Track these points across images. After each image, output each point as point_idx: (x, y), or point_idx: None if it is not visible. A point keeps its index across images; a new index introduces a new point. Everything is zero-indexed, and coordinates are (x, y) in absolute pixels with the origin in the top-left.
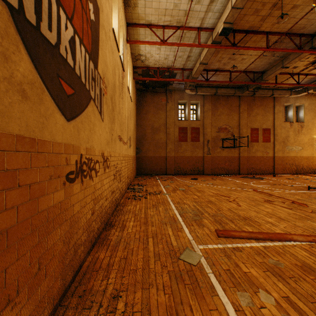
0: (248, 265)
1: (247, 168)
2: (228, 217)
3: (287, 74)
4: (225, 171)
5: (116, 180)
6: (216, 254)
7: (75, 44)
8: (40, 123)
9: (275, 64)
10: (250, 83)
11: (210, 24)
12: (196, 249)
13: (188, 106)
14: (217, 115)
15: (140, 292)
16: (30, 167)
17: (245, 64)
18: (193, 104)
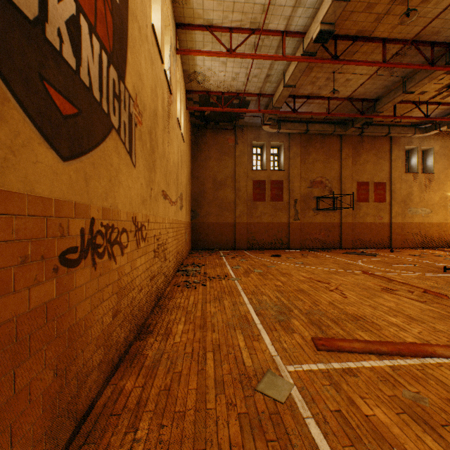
0: (370, 402)
1: (352, 240)
2: (330, 317)
3: (411, 103)
4: (320, 243)
5: (159, 259)
6: (315, 381)
7: (80, 30)
8: None
9: (393, 89)
10: (357, 115)
11: (300, 27)
12: (283, 372)
13: (266, 150)
14: (309, 163)
15: None
16: None
17: (350, 88)
18: (274, 147)
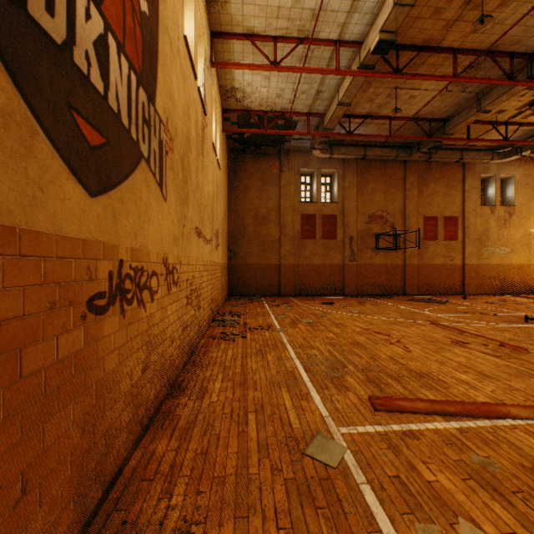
0: (433, 467)
1: (418, 285)
2: (390, 373)
3: (487, 123)
4: (380, 289)
5: (192, 306)
6: (372, 445)
7: (108, 50)
8: (26, 196)
9: (466, 107)
10: (424, 138)
11: (356, 35)
12: (335, 435)
13: (317, 179)
14: (367, 194)
15: (232, 525)
16: (1, 286)
17: (416, 106)
18: (326, 175)
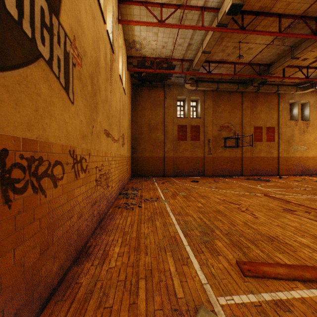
0: None
1: (250, 169)
2: (248, 237)
3: (295, 67)
4: (227, 172)
5: (101, 186)
6: None
7: None
8: None
9: (283, 56)
10: (256, 76)
11: (215, 3)
12: (215, 307)
13: (187, 103)
14: (218, 113)
15: None
16: None
17: (251, 55)
18: (193, 100)
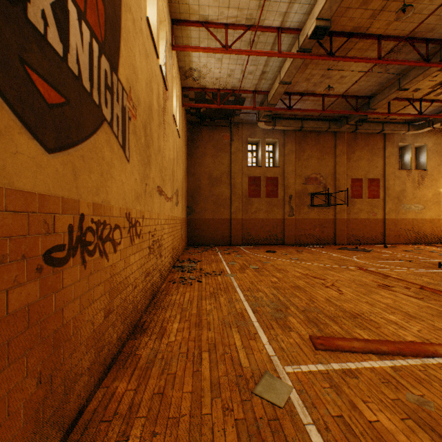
0: (373, 406)
1: (346, 236)
2: (327, 314)
3: (405, 100)
4: (315, 239)
5: (154, 255)
6: (315, 384)
7: (68, 15)
8: None
9: (388, 86)
10: (352, 112)
11: (296, 23)
12: (281, 374)
13: (262, 147)
14: (303, 160)
15: None
16: None
17: (345, 85)
18: (269, 143)
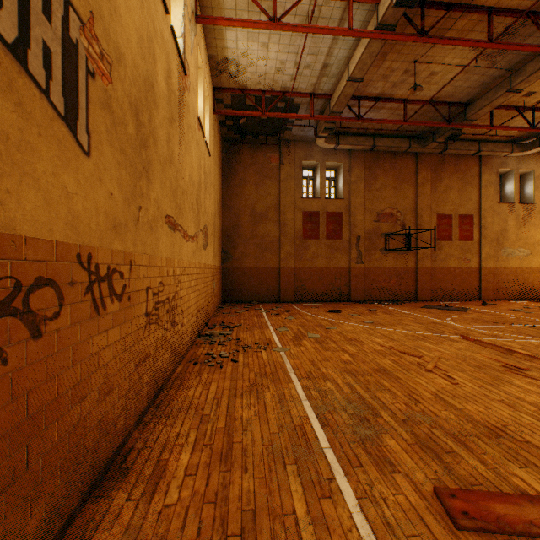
0: None
1: (431, 289)
2: (448, 429)
3: (512, 108)
4: (390, 294)
5: (158, 325)
6: None
7: None
8: None
9: (492, 87)
10: (443, 124)
11: None
12: None
13: (321, 172)
14: (375, 190)
15: None
16: None
17: (435, 85)
18: (330, 168)
